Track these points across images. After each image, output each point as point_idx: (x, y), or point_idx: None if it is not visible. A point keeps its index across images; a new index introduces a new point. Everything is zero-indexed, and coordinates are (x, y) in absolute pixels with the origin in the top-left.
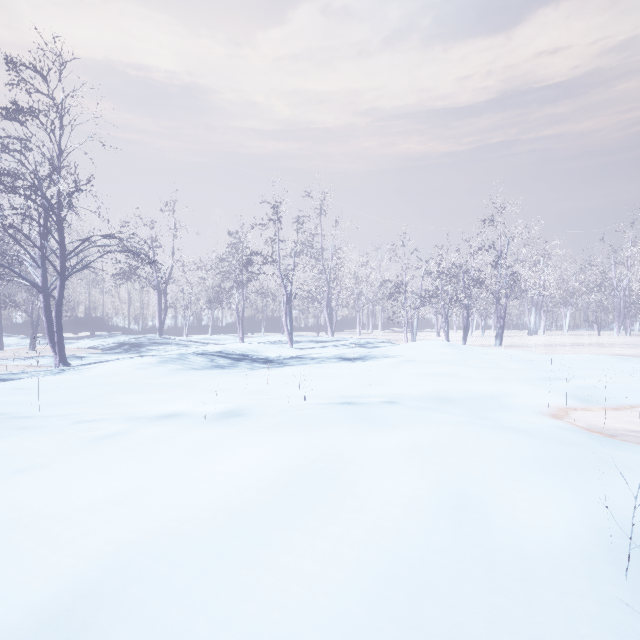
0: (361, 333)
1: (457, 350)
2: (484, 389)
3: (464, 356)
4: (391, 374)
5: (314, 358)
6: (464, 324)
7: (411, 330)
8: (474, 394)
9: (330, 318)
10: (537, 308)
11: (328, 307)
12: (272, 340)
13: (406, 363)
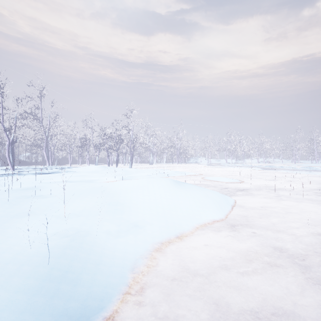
0: (73, 165)
1: (104, 168)
2: (92, 178)
3: (102, 170)
4: (57, 176)
5: (21, 174)
6: (116, 159)
7: (95, 162)
8: (85, 180)
9: (48, 156)
10: (153, 154)
11: (47, 150)
12: (3, 168)
13: (71, 173)
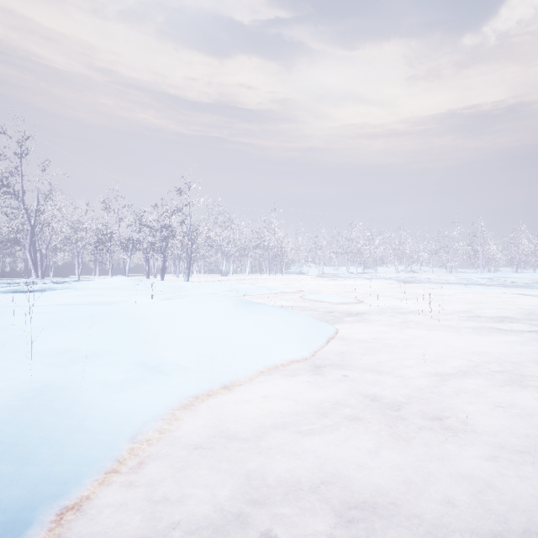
0: (85, 277)
1: (138, 282)
2: (112, 299)
3: (134, 285)
4: (46, 296)
5: None
6: (162, 266)
7: (124, 272)
8: (97, 302)
9: (35, 260)
10: (228, 258)
11: (32, 250)
12: None
13: (75, 290)
